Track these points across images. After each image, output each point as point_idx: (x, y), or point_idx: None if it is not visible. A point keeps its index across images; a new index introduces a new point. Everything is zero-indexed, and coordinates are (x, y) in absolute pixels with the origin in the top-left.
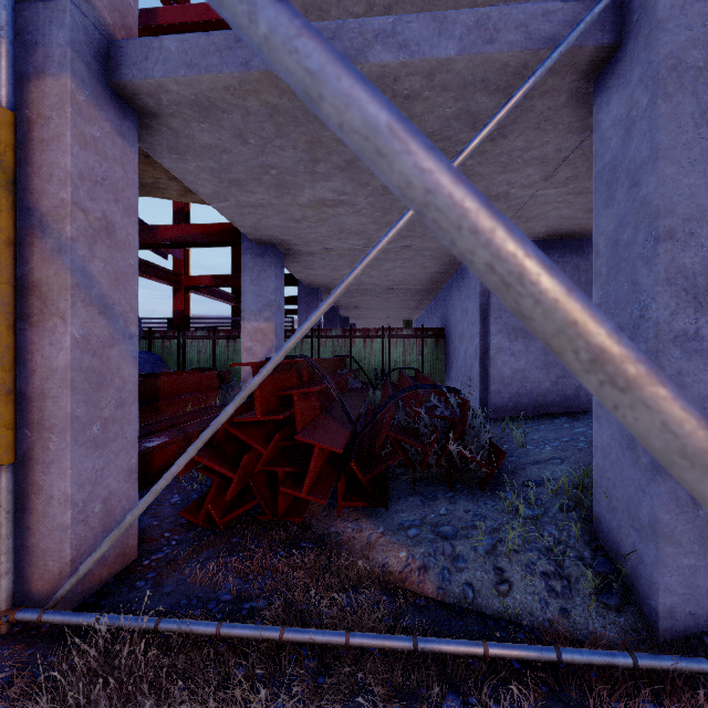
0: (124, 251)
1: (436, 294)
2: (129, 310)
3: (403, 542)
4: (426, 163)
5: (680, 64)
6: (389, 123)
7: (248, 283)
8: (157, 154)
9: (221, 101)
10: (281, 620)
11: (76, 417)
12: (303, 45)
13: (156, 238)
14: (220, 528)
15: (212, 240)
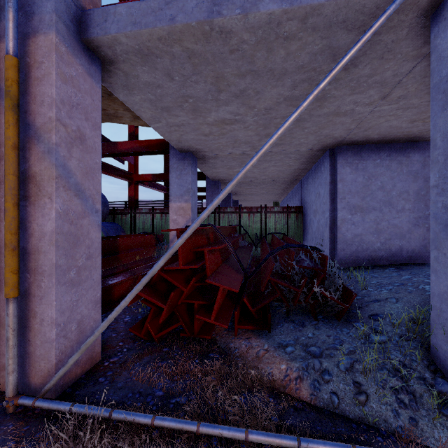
0: (92, 154)
1: (296, 184)
2: (96, 193)
3: (282, 357)
4: None
5: None
6: None
7: (174, 177)
8: (115, 90)
9: (156, 49)
10: (197, 414)
11: (59, 266)
12: None
13: (117, 150)
14: (155, 340)
15: (151, 150)
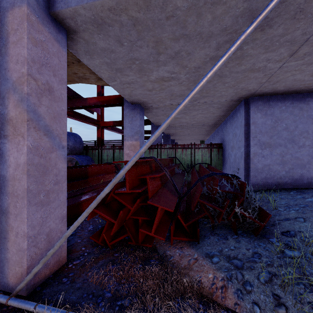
0: (59, 102)
1: (217, 127)
2: (62, 133)
3: (209, 267)
4: None
5: None
6: None
7: (127, 123)
8: (80, 56)
9: (107, 18)
10: None
11: (30, 190)
12: None
13: (87, 103)
14: (109, 247)
15: (111, 103)
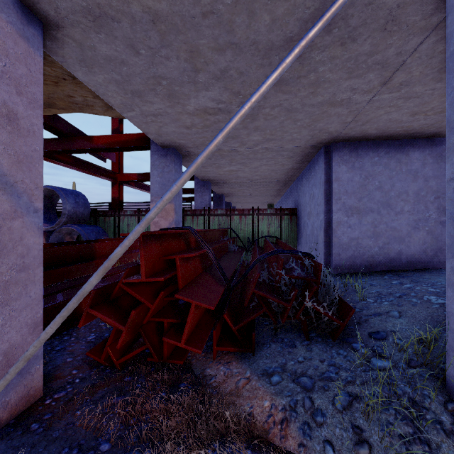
0: (28, 138)
1: (290, 185)
2: (34, 188)
3: (266, 390)
4: None
5: None
6: None
7: (155, 176)
8: (71, 67)
9: (109, 7)
10: None
11: None
12: None
13: (92, 145)
14: (117, 367)
15: (131, 145)
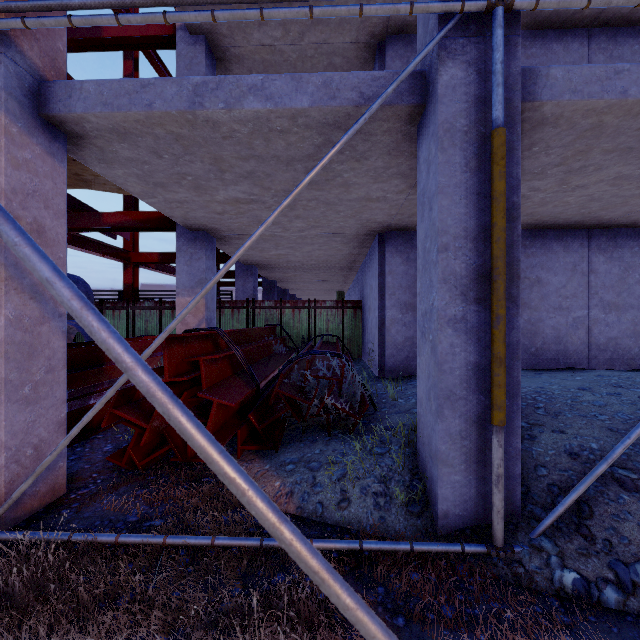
0: (54, 247)
1: (357, 271)
2: None
3: (280, 475)
4: (59, 293)
5: (452, 128)
6: (47, 278)
7: (182, 264)
8: (88, 163)
9: (134, 129)
10: (170, 532)
11: (10, 381)
12: (17, 249)
13: (101, 223)
14: (140, 469)
15: (151, 226)
